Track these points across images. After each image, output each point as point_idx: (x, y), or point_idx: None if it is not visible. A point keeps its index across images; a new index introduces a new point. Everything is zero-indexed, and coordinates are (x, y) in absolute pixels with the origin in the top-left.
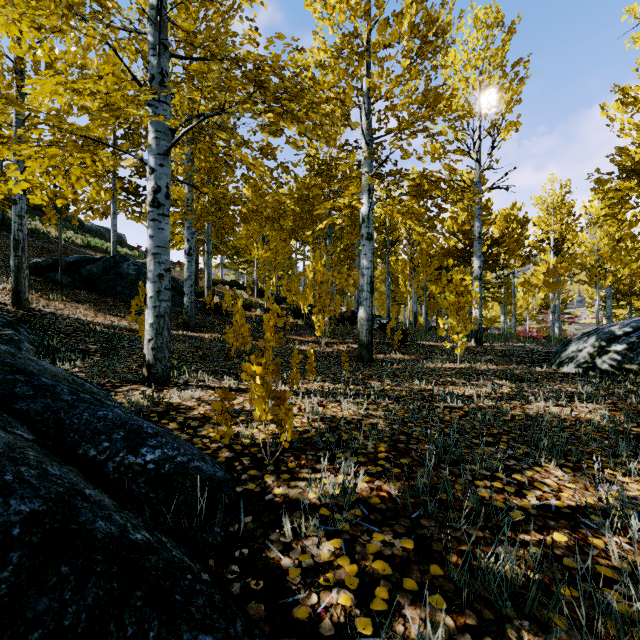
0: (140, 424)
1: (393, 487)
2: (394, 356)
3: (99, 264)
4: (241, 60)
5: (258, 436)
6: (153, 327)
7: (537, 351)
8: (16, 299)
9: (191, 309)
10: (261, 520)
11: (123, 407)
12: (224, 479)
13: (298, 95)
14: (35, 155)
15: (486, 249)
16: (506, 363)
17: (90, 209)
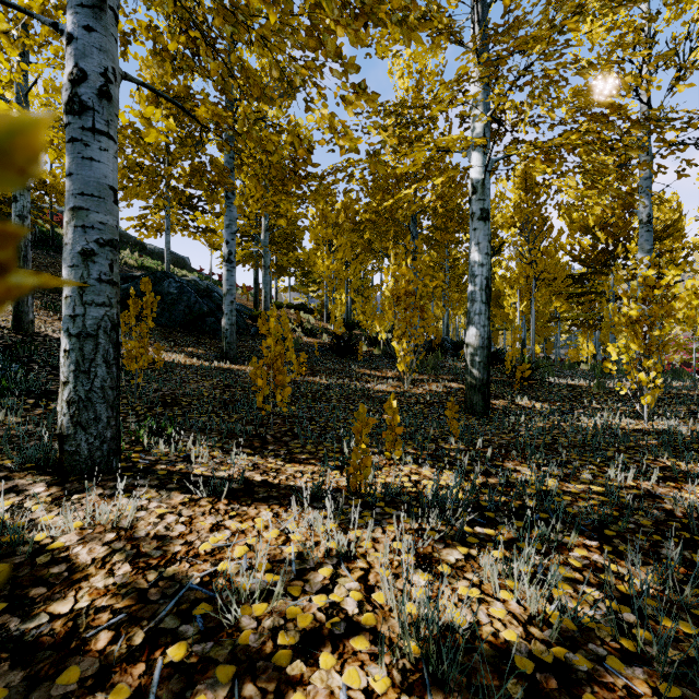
0: None
1: None
2: (520, 403)
3: (137, 282)
4: None
5: None
6: (71, 358)
7: None
8: (16, 321)
9: (231, 333)
10: None
11: None
12: None
13: None
14: None
15: None
16: None
17: (143, 226)
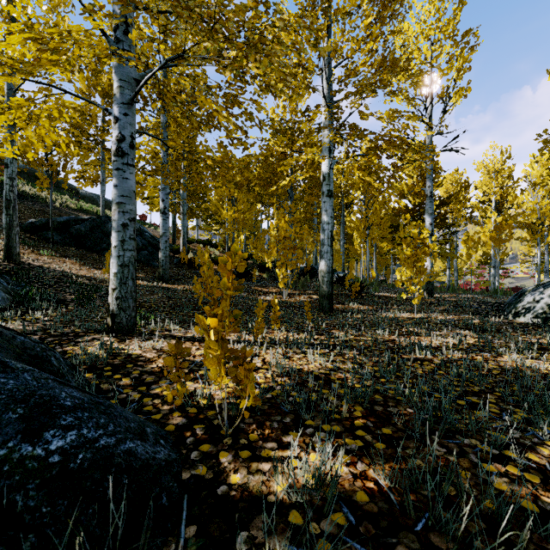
0: (55, 394)
1: (381, 473)
2: (352, 306)
3: (87, 224)
4: (205, 7)
5: (217, 395)
6: (117, 276)
7: (488, 302)
8: (7, 253)
9: (166, 263)
10: (208, 533)
11: (68, 362)
12: (166, 462)
13: (262, 41)
14: (1, 106)
15: (435, 209)
16: (461, 313)
17: (82, 177)
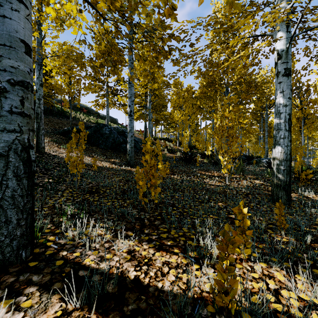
0: None
1: None
2: (309, 196)
3: (92, 129)
4: None
5: None
6: None
7: None
8: (37, 147)
9: (131, 152)
10: None
11: None
12: None
13: None
14: None
15: None
16: None
17: (97, 105)
